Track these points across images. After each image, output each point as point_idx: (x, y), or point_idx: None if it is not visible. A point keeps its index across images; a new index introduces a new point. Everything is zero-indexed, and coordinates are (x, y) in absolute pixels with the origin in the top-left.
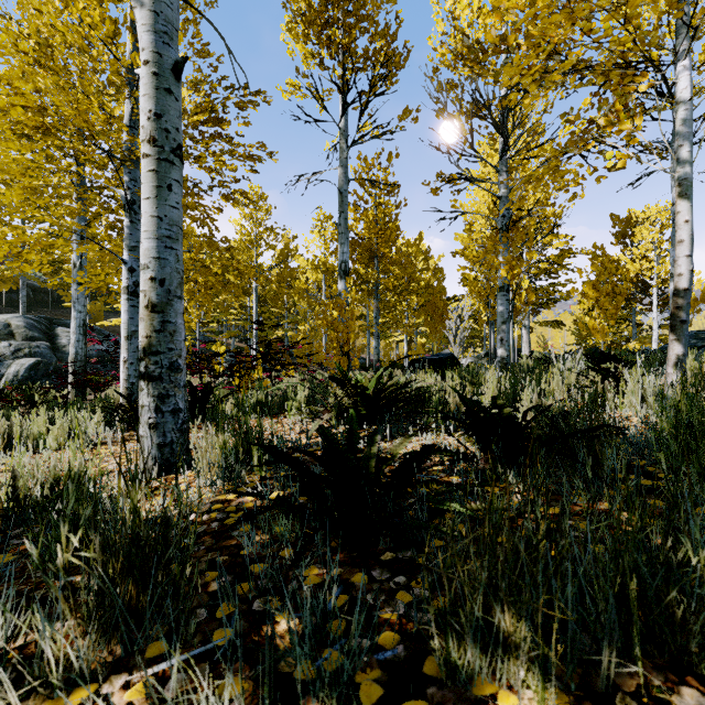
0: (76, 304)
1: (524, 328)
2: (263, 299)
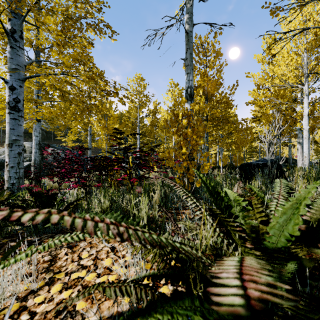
0: (35, 132)
1: (299, 144)
2: (144, 133)
